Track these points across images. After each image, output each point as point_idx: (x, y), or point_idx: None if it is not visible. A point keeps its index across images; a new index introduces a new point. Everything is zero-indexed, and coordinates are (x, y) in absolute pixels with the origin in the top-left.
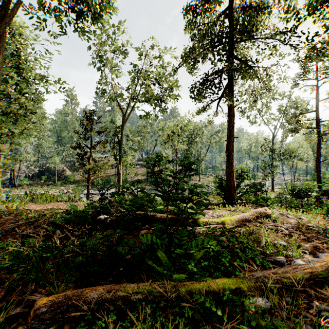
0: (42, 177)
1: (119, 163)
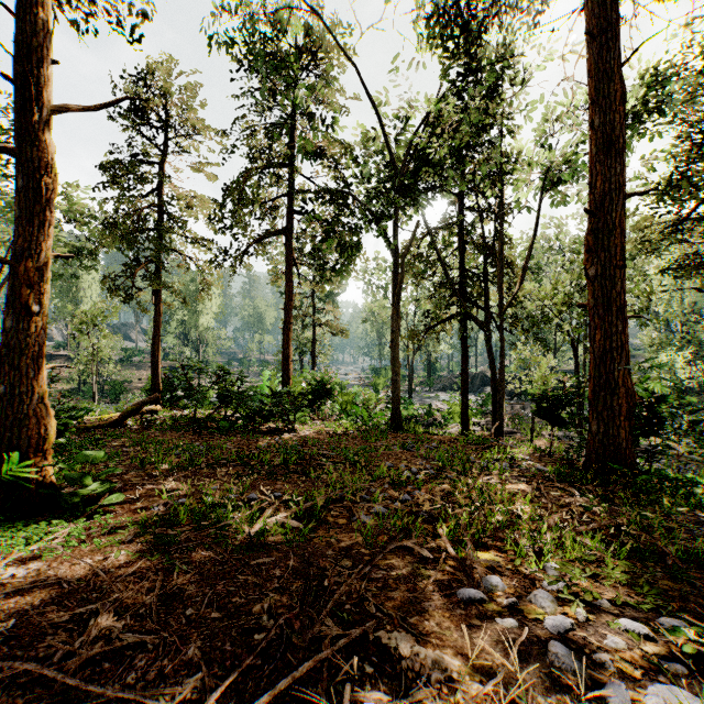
0: None
1: None
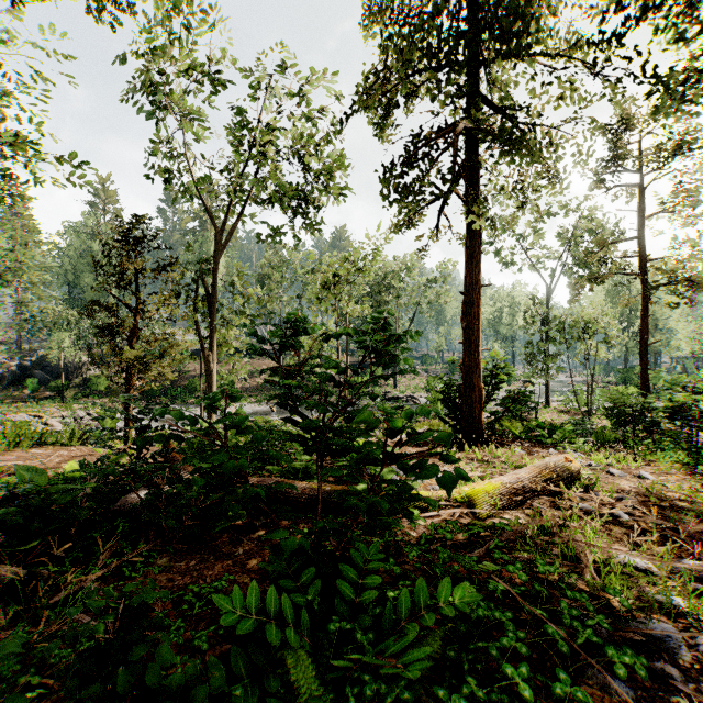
0: (28, 380)
1: (211, 348)
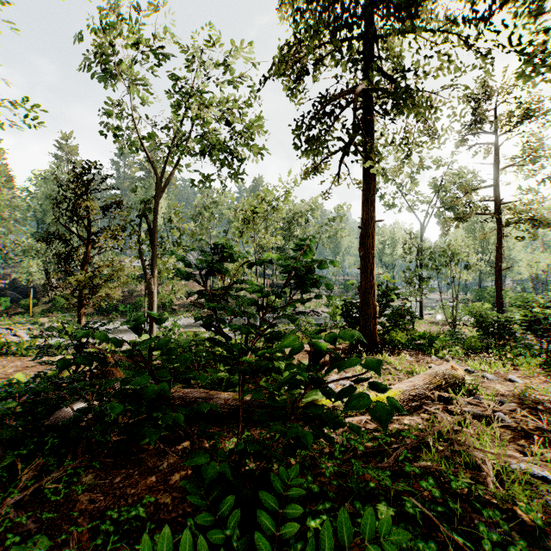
0: (2, 299)
1: (152, 272)
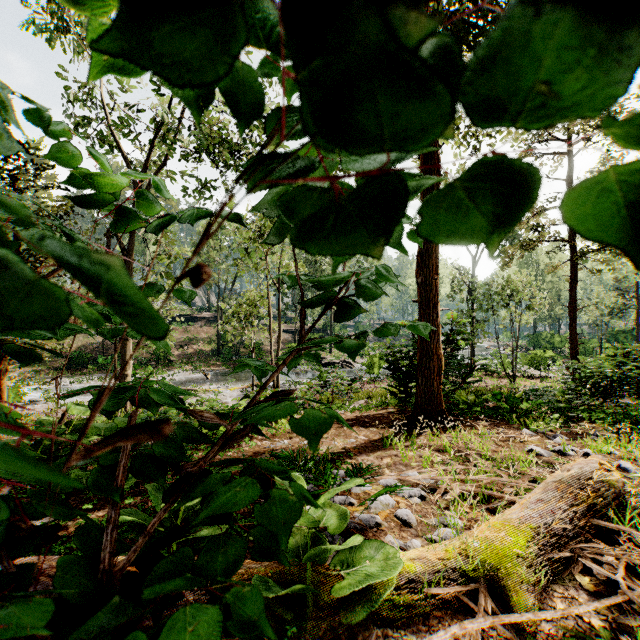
0: None
1: None
